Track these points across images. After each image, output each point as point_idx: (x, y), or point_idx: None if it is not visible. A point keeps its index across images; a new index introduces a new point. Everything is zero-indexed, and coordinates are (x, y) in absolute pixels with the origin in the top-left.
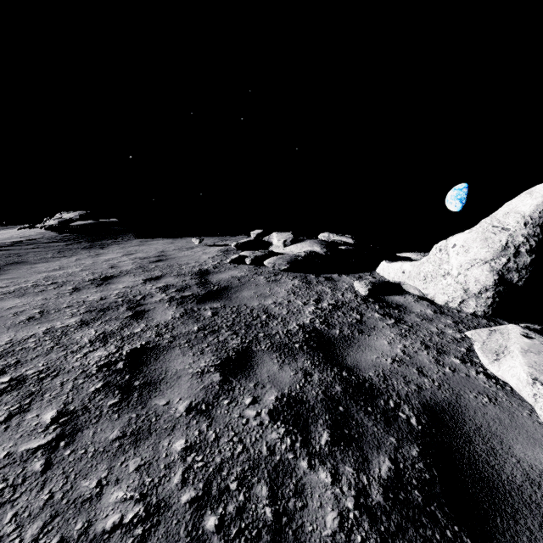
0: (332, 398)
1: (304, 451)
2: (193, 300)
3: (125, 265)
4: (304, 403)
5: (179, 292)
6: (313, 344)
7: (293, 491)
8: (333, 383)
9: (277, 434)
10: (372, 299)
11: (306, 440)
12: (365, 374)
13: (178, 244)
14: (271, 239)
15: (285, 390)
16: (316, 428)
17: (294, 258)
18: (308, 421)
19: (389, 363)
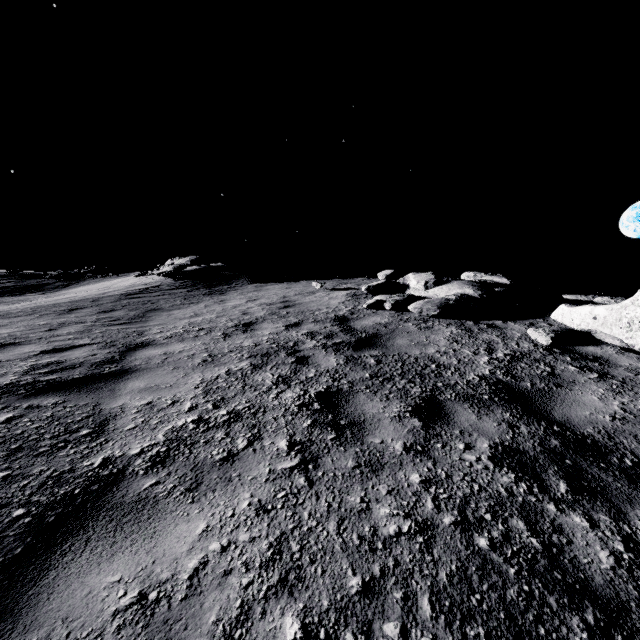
0: (552, 451)
1: (545, 496)
2: (348, 347)
3: (255, 311)
4: (523, 453)
5: (328, 339)
6: (504, 396)
7: (552, 529)
8: (547, 436)
9: (508, 479)
10: (557, 349)
11: (543, 487)
12: (582, 430)
13: (296, 289)
14: (406, 281)
15: (496, 440)
16: (549, 477)
17: (445, 302)
18: (536, 470)
19: (609, 420)
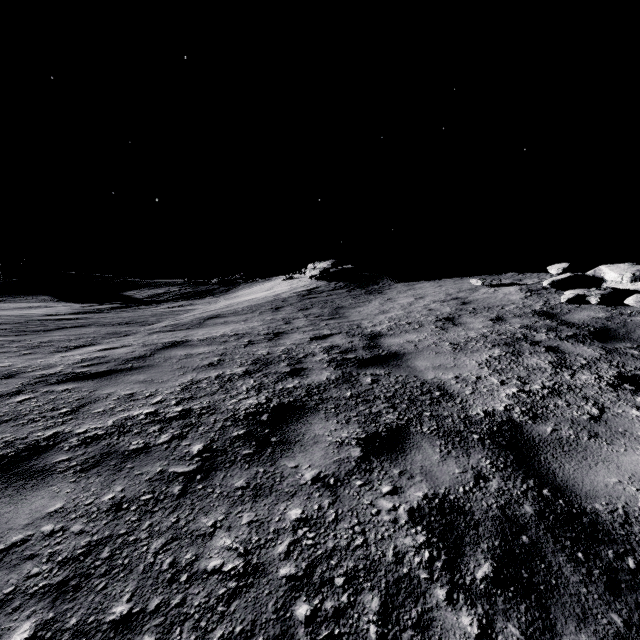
0: None
1: None
2: (591, 340)
3: (438, 307)
4: None
5: (555, 332)
6: None
7: None
8: None
9: None
10: None
11: None
12: None
13: (451, 287)
14: (599, 274)
15: None
16: None
17: None
18: None
19: None
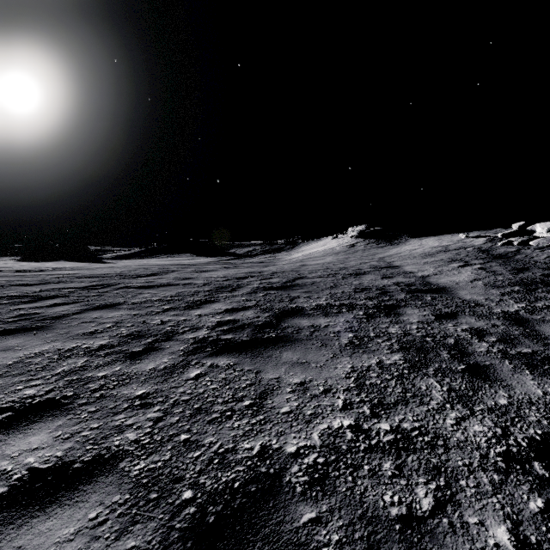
0: None
1: None
2: (489, 259)
3: (429, 250)
4: None
5: (477, 257)
6: None
7: (547, 280)
8: None
9: (541, 277)
10: None
11: None
12: None
13: (446, 239)
14: (534, 228)
15: (545, 273)
16: None
17: None
18: None
19: None
